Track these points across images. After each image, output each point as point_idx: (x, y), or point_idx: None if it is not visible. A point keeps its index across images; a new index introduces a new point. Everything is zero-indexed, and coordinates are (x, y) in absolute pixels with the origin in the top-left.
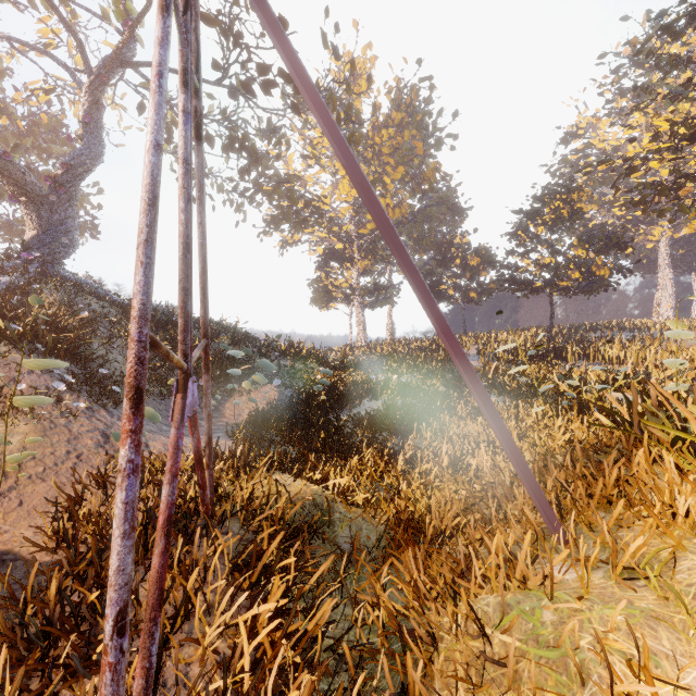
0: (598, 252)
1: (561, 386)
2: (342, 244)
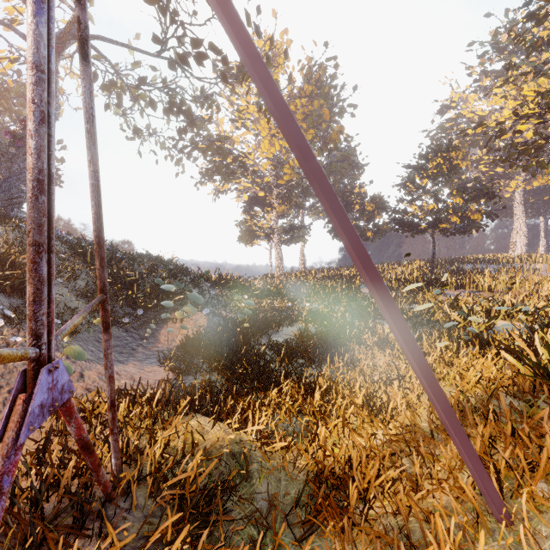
0: (472, 200)
1: (453, 316)
2: (263, 192)
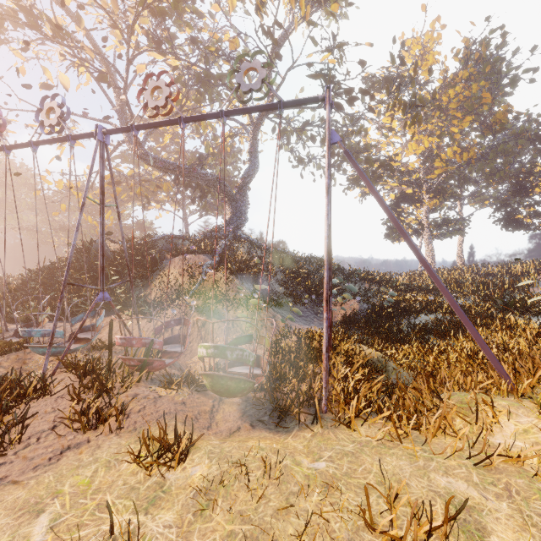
0: None
1: None
2: (411, 189)
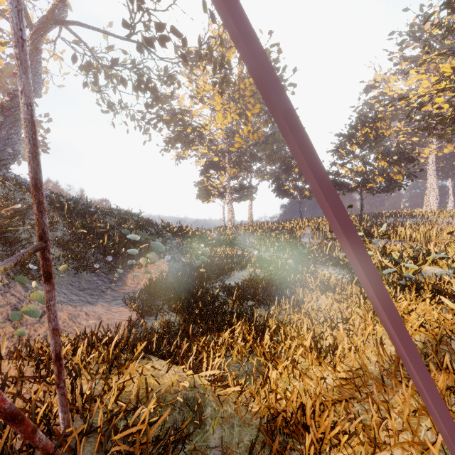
0: (394, 163)
1: (385, 262)
2: (217, 157)
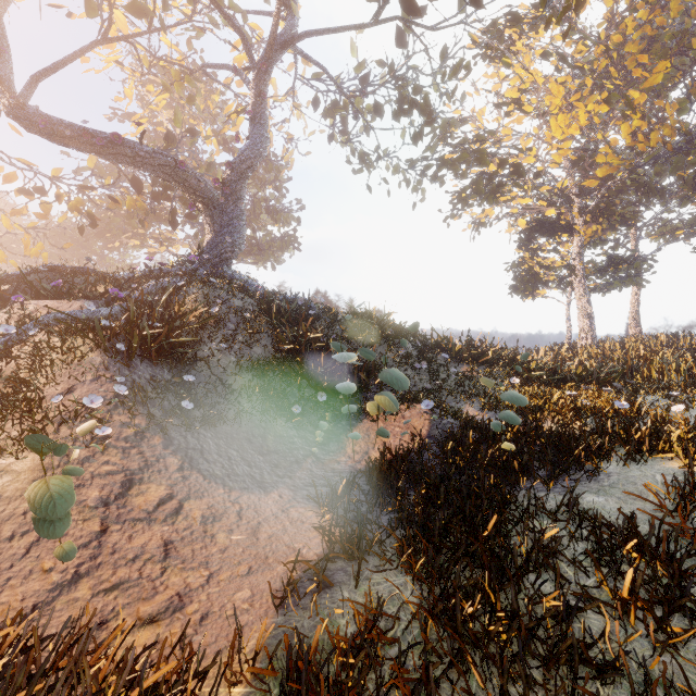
0: None
1: None
2: (554, 208)
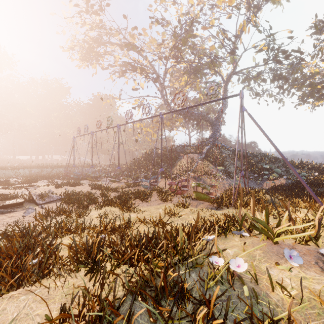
0: None
1: None
2: None
